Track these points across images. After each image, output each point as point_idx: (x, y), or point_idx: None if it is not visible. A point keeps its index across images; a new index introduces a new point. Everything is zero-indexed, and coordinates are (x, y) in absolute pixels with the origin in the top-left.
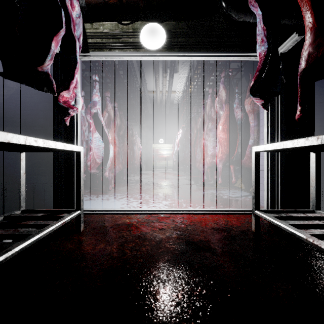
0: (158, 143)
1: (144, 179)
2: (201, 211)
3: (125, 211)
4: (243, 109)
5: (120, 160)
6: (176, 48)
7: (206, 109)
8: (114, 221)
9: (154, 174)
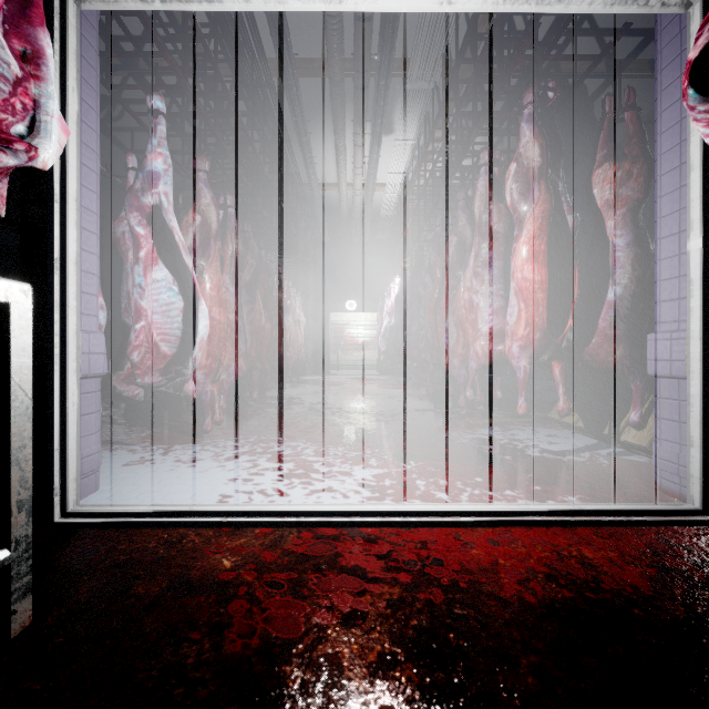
0: (344, 310)
1: (307, 397)
2: (484, 516)
3: (228, 515)
4: (588, 199)
5: (240, 347)
6: None
7: (473, 206)
8: (175, 569)
9: (334, 383)
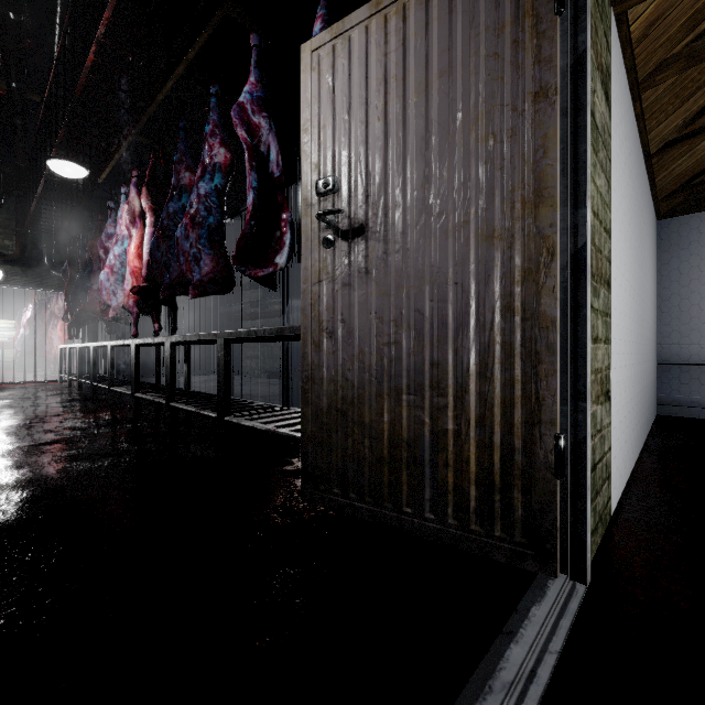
0: None
1: None
2: (33, 382)
3: None
4: None
5: None
6: (12, 283)
7: (52, 306)
8: None
9: None
